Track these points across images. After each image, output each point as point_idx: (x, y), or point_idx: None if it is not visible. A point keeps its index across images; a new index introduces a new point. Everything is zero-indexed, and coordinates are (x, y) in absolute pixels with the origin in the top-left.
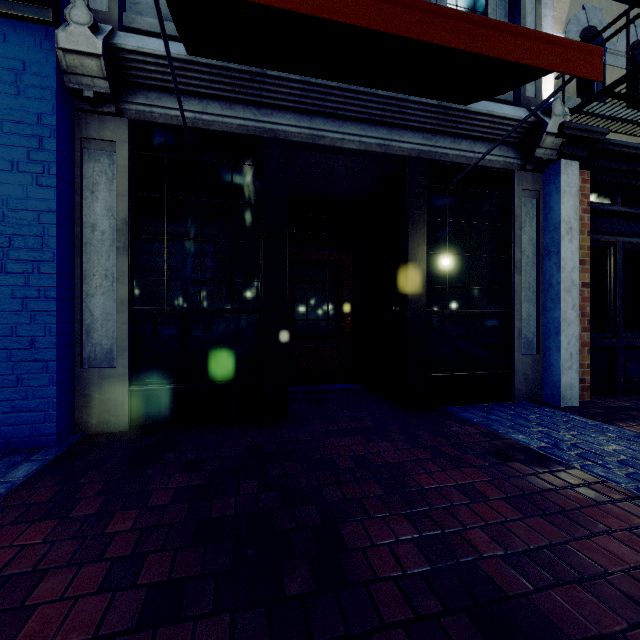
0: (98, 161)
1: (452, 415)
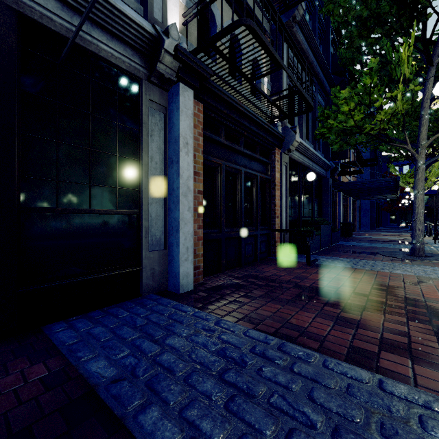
0: None
1: (47, 338)
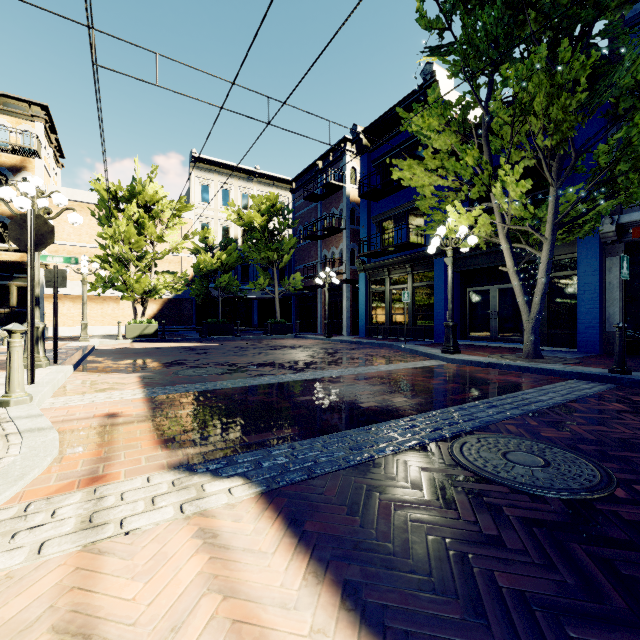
0: (611, 260)
1: None
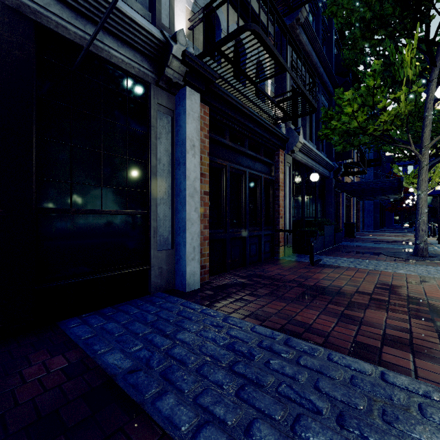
0: None
1: (63, 333)
